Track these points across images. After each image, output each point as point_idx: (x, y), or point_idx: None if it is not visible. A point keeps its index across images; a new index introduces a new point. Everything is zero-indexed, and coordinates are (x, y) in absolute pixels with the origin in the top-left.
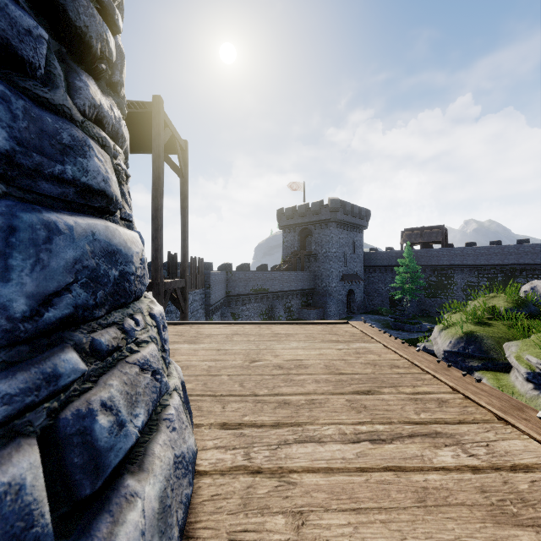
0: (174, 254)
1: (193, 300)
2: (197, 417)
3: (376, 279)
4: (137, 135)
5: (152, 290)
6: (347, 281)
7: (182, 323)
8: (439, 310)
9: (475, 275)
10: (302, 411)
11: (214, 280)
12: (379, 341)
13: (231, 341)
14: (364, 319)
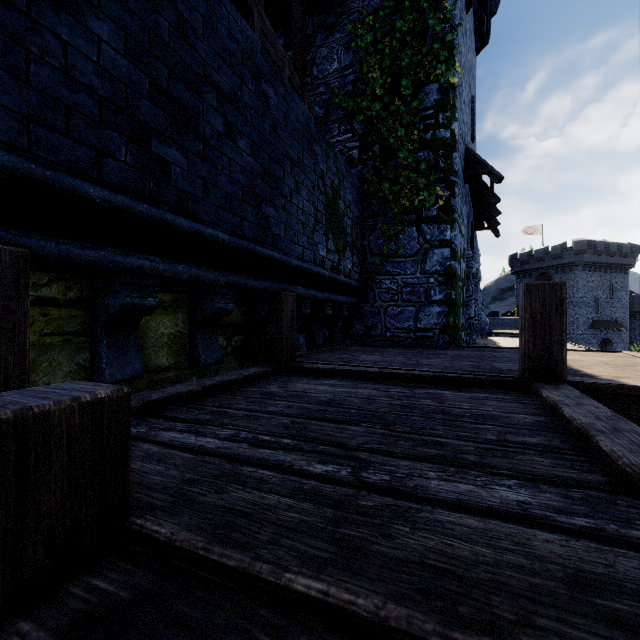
0: None
1: None
2: None
3: None
4: None
5: None
6: (599, 329)
7: None
8: None
9: None
10: None
11: None
12: None
13: None
14: None
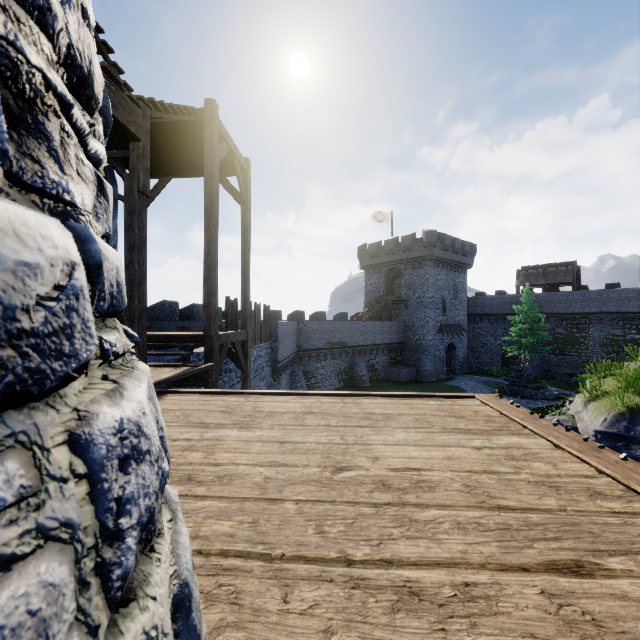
0: (234, 300)
1: (258, 356)
2: (228, 628)
3: (483, 331)
4: (188, 153)
5: (204, 344)
6: (447, 334)
7: (235, 392)
8: (569, 371)
9: (619, 327)
10: (453, 625)
11: (282, 331)
12: (541, 435)
13: (301, 426)
14: (469, 382)
